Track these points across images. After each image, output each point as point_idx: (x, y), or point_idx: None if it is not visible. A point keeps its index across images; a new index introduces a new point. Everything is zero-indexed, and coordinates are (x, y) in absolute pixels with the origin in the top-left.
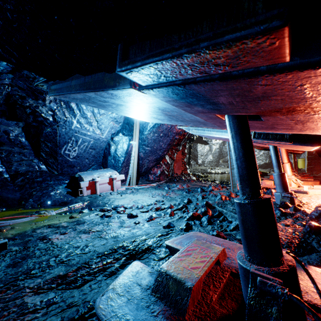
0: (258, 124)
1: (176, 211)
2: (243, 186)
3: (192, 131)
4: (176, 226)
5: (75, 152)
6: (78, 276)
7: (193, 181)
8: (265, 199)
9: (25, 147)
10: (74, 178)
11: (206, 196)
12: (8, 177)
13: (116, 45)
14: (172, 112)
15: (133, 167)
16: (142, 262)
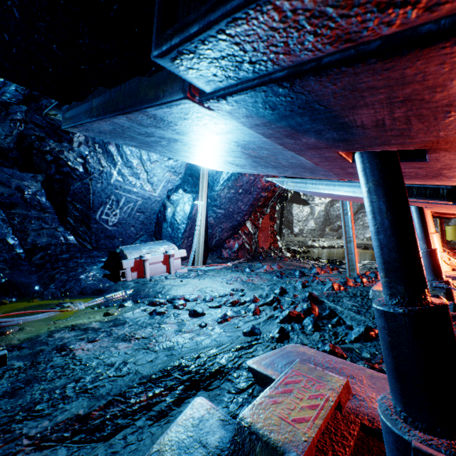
0: (411, 169)
1: (263, 307)
2: (391, 281)
3: (287, 184)
4: (263, 333)
5: (116, 216)
6: (108, 418)
7: (288, 259)
8: (438, 308)
9: (46, 210)
10: (114, 255)
11: (308, 284)
12: (22, 253)
13: (152, 7)
14: (259, 150)
15: (198, 239)
16: (209, 395)
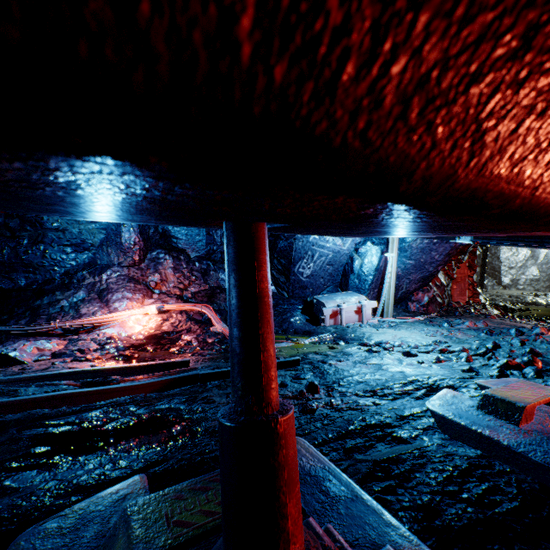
0: None
1: (474, 357)
2: None
3: None
4: (481, 372)
5: (310, 269)
6: (386, 393)
7: (496, 317)
8: None
9: None
10: (308, 303)
11: (528, 342)
12: None
13: None
14: None
15: (388, 291)
16: None
